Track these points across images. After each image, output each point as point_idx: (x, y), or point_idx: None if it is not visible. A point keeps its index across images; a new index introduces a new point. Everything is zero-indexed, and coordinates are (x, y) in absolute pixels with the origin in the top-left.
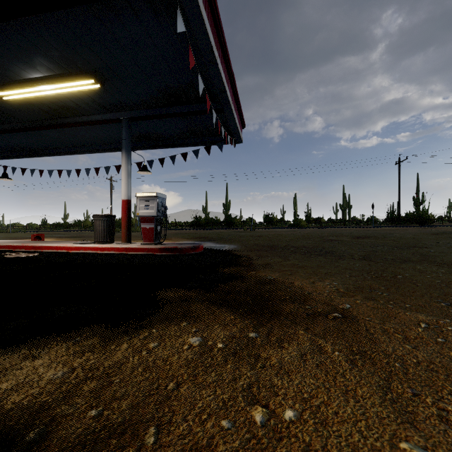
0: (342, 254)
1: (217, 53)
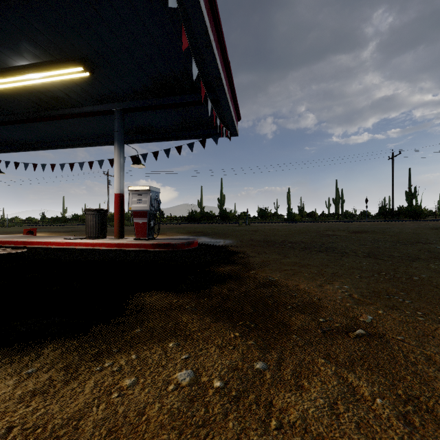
0: (344, 251)
1: (212, 36)
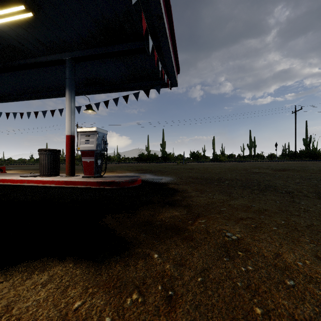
0: (287, 189)
1: None
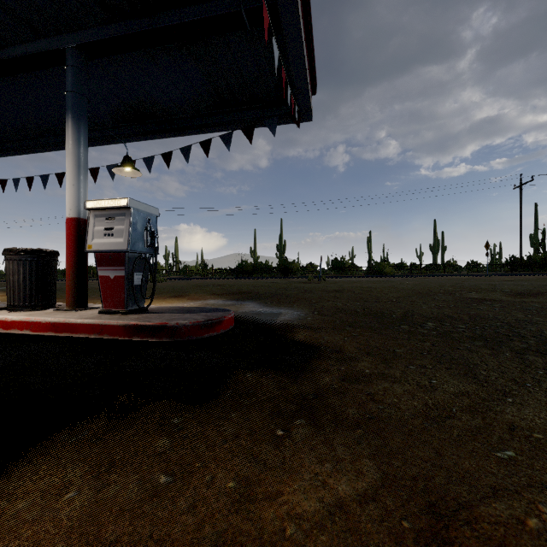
0: None
1: None
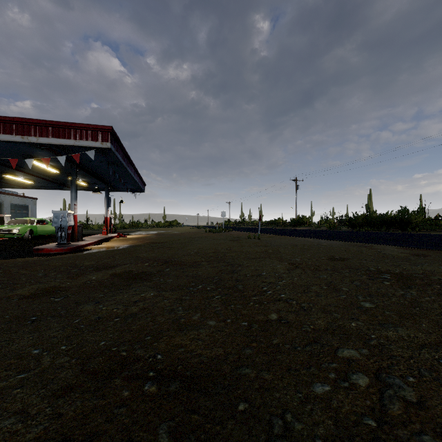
0: None
1: None
